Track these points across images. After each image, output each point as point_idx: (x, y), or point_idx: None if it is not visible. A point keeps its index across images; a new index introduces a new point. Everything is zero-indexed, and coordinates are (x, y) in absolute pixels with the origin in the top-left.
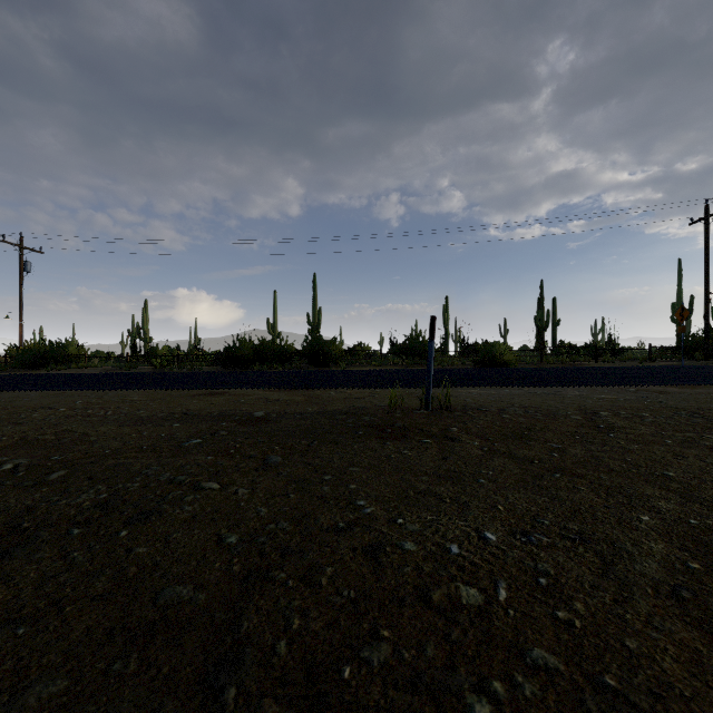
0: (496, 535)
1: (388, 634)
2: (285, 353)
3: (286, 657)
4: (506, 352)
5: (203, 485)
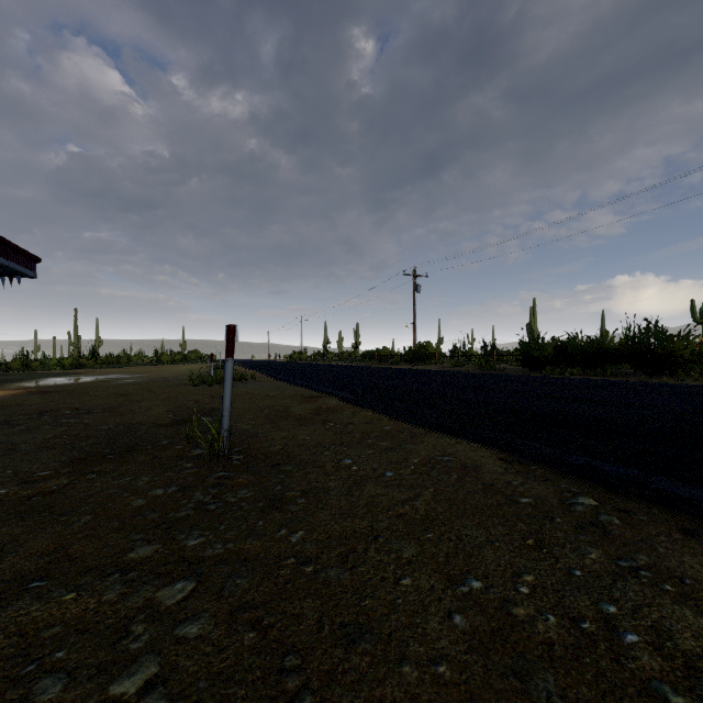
0: None
1: None
2: (606, 353)
3: None
4: None
5: None
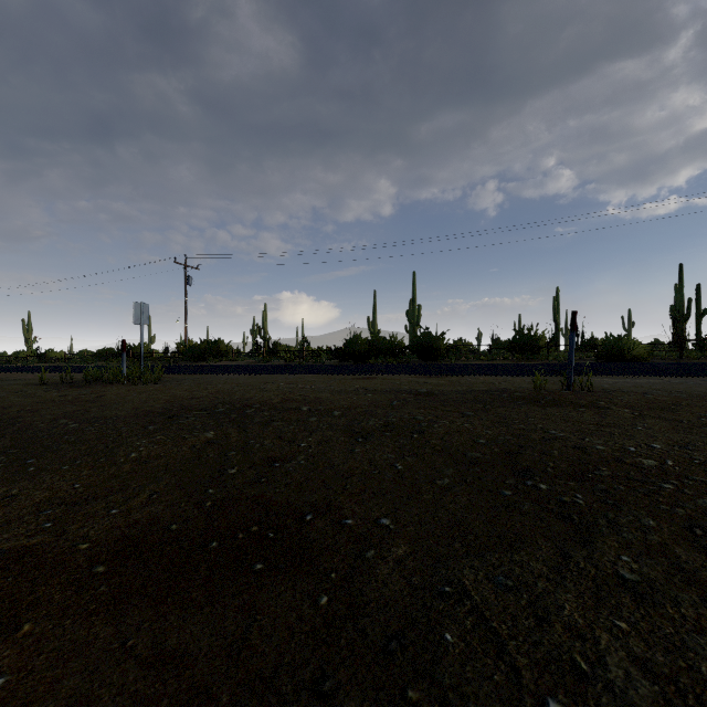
0: (660, 446)
1: (605, 469)
2: (395, 348)
3: (554, 472)
4: (635, 346)
5: (436, 421)
